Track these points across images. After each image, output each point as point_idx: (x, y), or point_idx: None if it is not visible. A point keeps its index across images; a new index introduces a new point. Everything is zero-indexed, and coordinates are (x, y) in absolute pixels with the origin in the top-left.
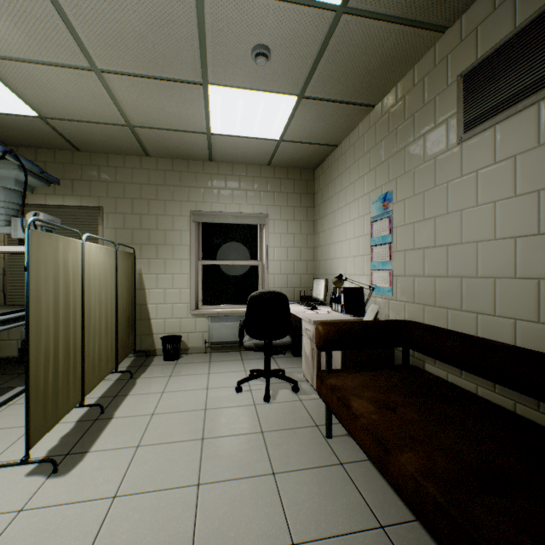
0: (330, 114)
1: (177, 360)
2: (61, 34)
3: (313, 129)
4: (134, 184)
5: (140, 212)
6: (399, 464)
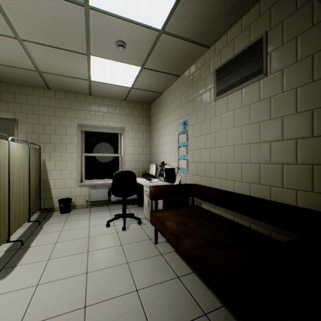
0: (158, 77)
1: (69, 213)
2: None
3: (149, 84)
4: (39, 105)
5: (44, 123)
6: (183, 244)
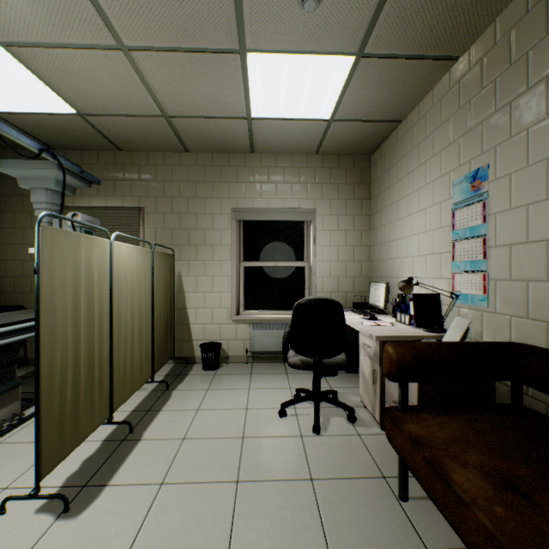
0: (396, 77)
1: (216, 370)
2: (81, 4)
3: (372, 101)
4: (173, 182)
5: (180, 211)
6: None
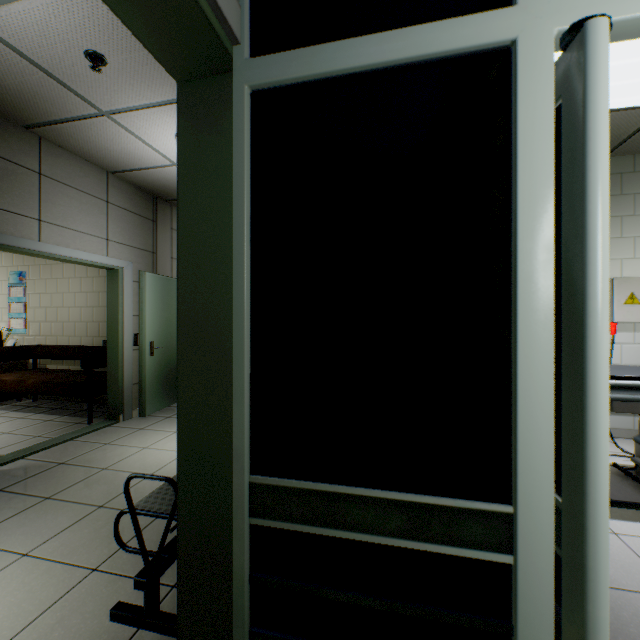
0: None
1: None
2: None
3: None
4: None
5: None
6: (29, 383)
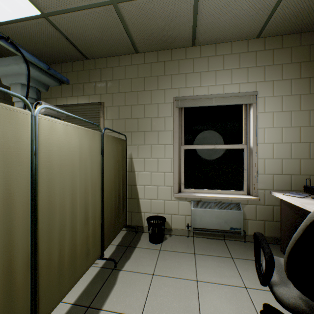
0: None
1: (161, 244)
2: None
3: None
4: (126, 79)
5: (131, 103)
6: None
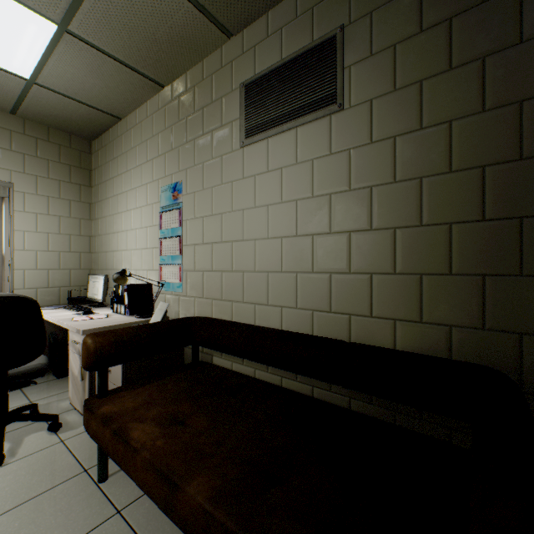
0: (110, 74)
1: None
2: None
3: (87, 85)
4: None
5: None
6: (188, 499)
